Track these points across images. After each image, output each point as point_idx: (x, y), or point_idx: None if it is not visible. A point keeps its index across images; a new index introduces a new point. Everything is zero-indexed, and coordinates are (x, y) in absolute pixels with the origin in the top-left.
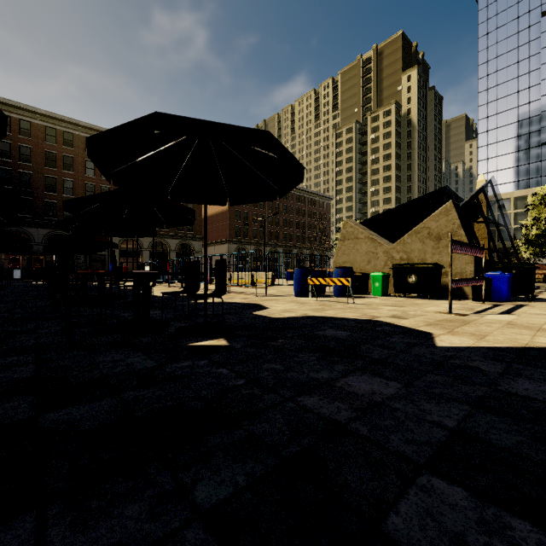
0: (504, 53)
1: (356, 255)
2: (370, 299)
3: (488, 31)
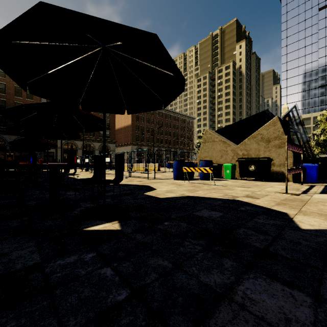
0: (297, 32)
1: (213, 152)
2: (224, 181)
3: (287, 19)
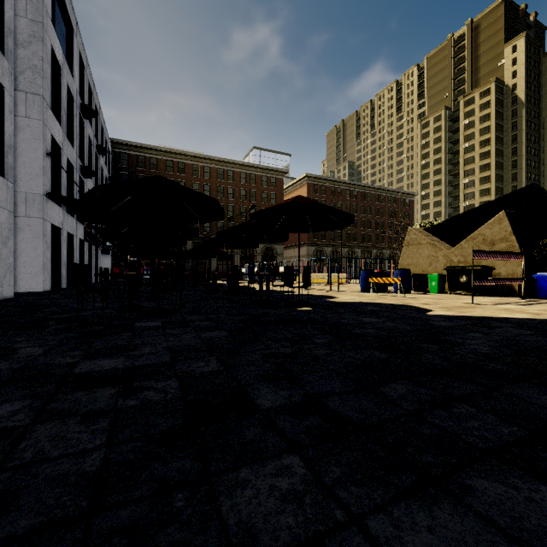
0: None
1: (418, 258)
2: (424, 295)
3: None
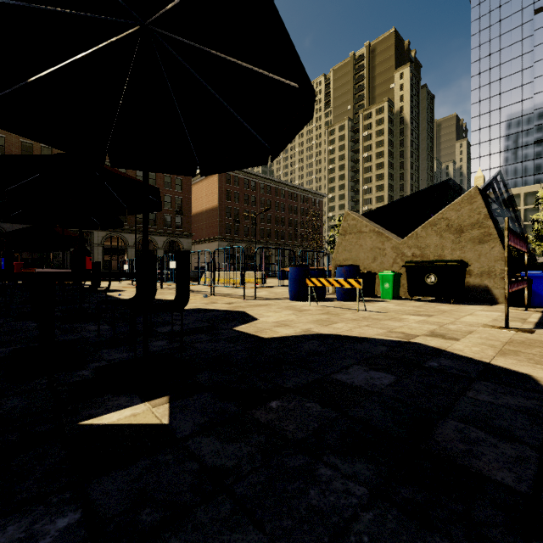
0: (497, 51)
1: (359, 251)
2: (381, 303)
3: (481, 29)
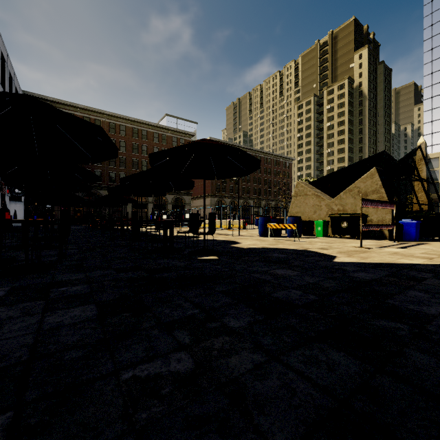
0: None
1: (305, 207)
2: (313, 238)
3: (432, 11)
